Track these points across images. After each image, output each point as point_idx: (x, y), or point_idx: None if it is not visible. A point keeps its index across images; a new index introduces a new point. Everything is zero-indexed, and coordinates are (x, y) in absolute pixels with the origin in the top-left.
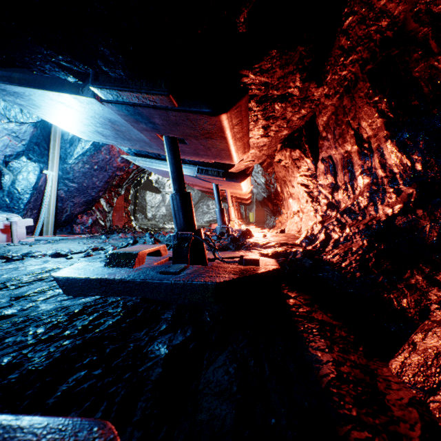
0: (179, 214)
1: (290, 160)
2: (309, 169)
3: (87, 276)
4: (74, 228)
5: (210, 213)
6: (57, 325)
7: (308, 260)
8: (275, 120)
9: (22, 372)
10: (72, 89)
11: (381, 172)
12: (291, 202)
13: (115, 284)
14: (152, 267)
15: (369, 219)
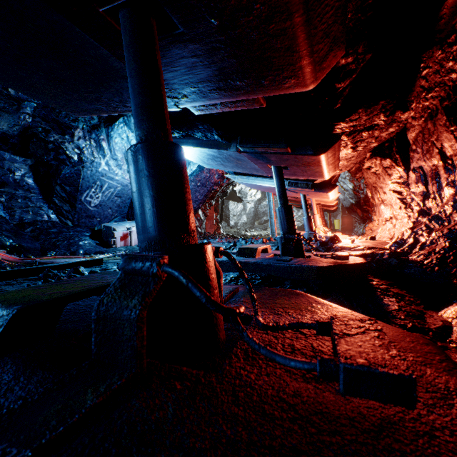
0: (284, 222)
1: (380, 168)
2: (401, 177)
3: None
4: None
5: None
6: (232, 280)
7: (394, 260)
8: (362, 141)
9: None
10: (223, 147)
11: None
12: (382, 209)
13: (250, 265)
14: (267, 258)
15: (453, 224)
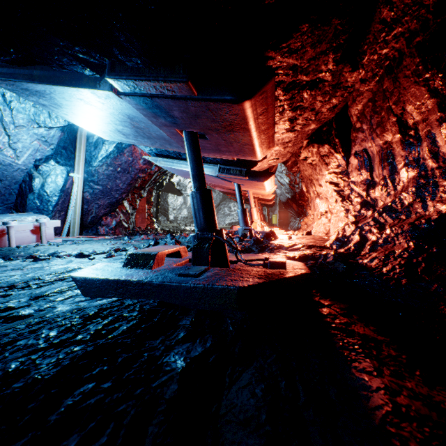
0: (199, 213)
1: (317, 156)
2: (340, 166)
3: (104, 277)
4: (98, 229)
5: (232, 215)
6: (70, 328)
7: (341, 264)
8: (302, 111)
9: (27, 381)
10: (90, 83)
11: (432, 163)
12: (318, 203)
13: (132, 286)
14: (171, 268)
15: (416, 218)
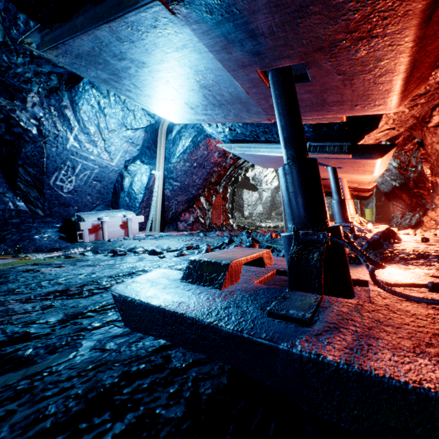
0: (297, 199)
1: None
2: None
3: (147, 300)
4: (178, 225)
5: None
6: None
7: None
8: None
9: None
10: (130, 2)
11: None
12: None
13: (185, 326)
14: (252, 290)
15: None
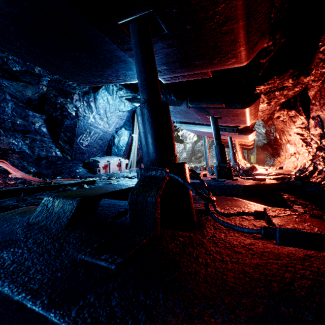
0: (219, 155)
1: (287, 117)
2: (303, 123)
3: None
4: (141, 165)
5: None
6: None
7: (298, 182)
8: (275, 98)
9: None
10: (177, 104)
11: None
12: (288, 147)
13: (196, 184)
14: (207, 180)
15: None
